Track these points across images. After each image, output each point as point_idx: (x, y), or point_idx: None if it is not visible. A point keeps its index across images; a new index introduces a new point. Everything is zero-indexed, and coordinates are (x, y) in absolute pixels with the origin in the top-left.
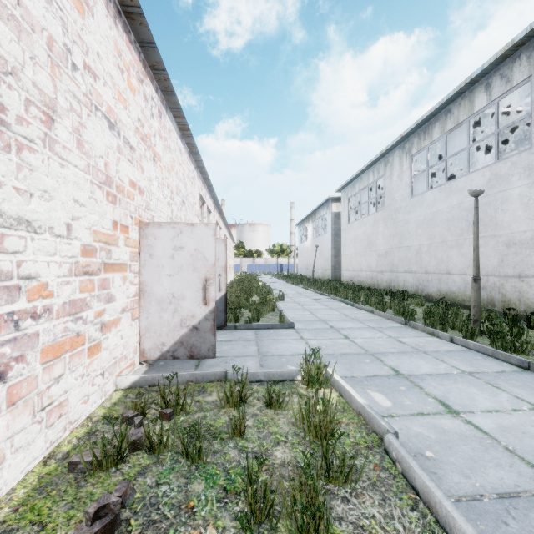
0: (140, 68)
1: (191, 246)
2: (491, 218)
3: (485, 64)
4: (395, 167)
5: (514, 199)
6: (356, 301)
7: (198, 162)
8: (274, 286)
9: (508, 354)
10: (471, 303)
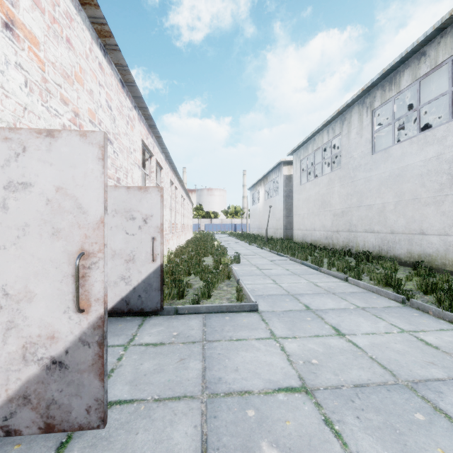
0: None
1: (47, 181)
2: None
3: None
4: (354, 124)
5: None
6: (320, 264)
7: (138, 99)
8: (229, 245)
9: None
10: None
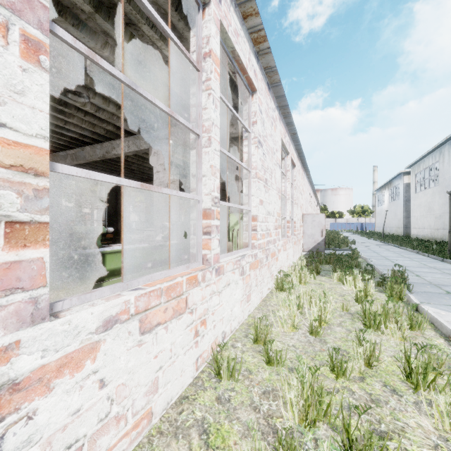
0: (302, 171)
1: (317, 220)
2: None
3: None
4: (445, 156)
5: None
6: (402, 245)
7: (310, 180)
8: (351, 239)
9: (440, 257)
10: None
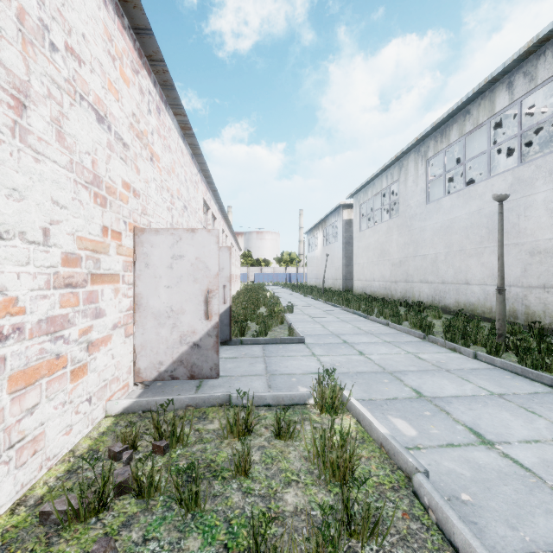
0: (135, 57)
1: (192, 254)
2: (514, 225)
3: (507, 61)
4: (410, 171)
5: (538, 205)
6: (370, 313)
7: (202, 165)
8: (282, 297)
9: (540, 373)
10: (491, 315)
